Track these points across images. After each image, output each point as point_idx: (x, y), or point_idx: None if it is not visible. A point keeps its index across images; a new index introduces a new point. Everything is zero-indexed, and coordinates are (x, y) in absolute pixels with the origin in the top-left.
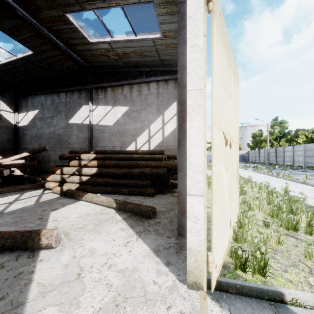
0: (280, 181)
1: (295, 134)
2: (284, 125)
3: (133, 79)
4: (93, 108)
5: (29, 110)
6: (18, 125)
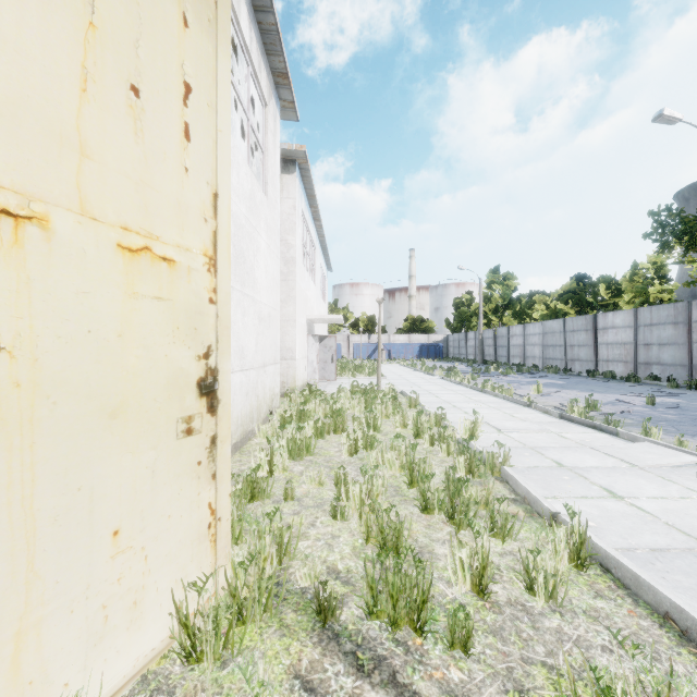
0: (484, 402)
1: (529, 301)
2: (511, 284)
3: None
4: None
5: None
6: None
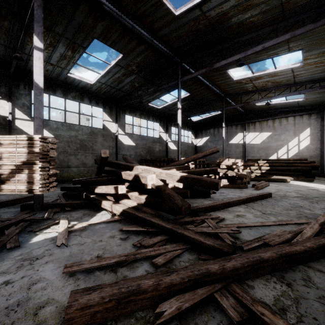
0: None
1: None
2: None
3: (275, 116)
4: (246, 134)
5: (203, 137)
6: (196, 145)
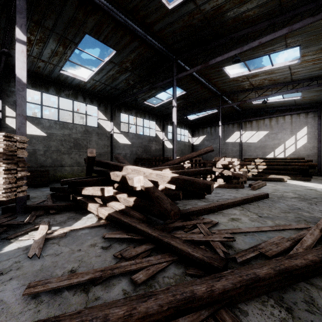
0: None
1: None
2: None
3: (272, 115)
4: (243, 133)
5: (200, 135)
6: (193, 144)
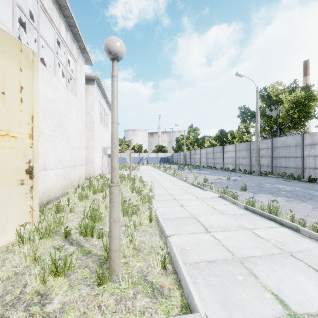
0: (170, 180)
1: (203, 139)
2: (197, 132)
3: None
4: None
5: None
6: None
